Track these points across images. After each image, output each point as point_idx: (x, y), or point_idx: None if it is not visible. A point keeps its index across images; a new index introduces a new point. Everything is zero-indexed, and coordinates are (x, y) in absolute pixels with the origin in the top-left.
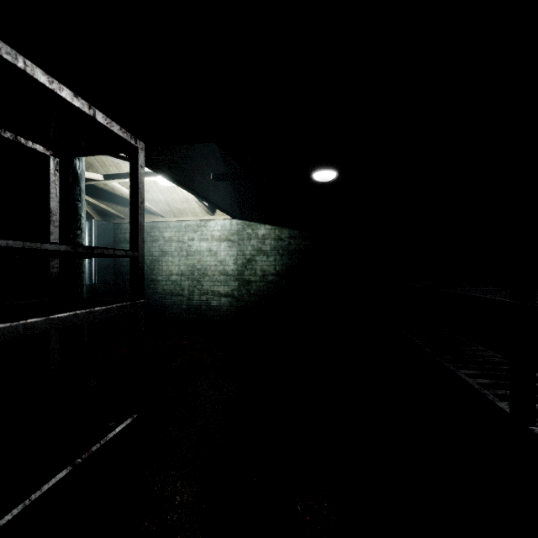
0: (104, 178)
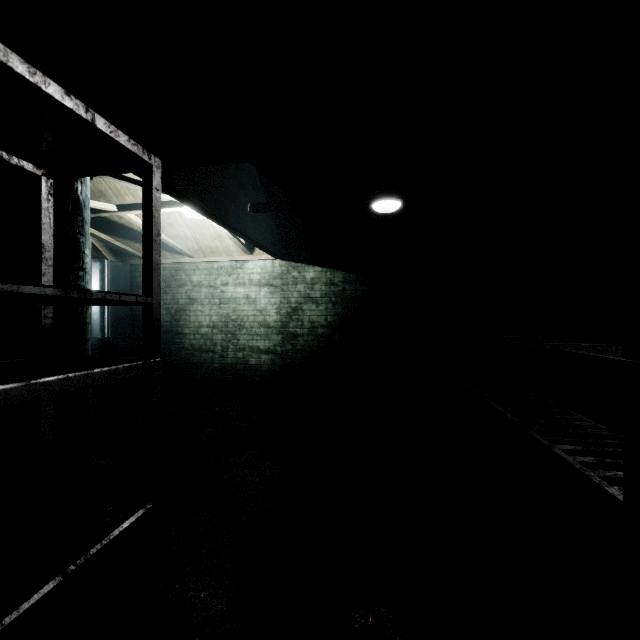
0: (118, 209)
